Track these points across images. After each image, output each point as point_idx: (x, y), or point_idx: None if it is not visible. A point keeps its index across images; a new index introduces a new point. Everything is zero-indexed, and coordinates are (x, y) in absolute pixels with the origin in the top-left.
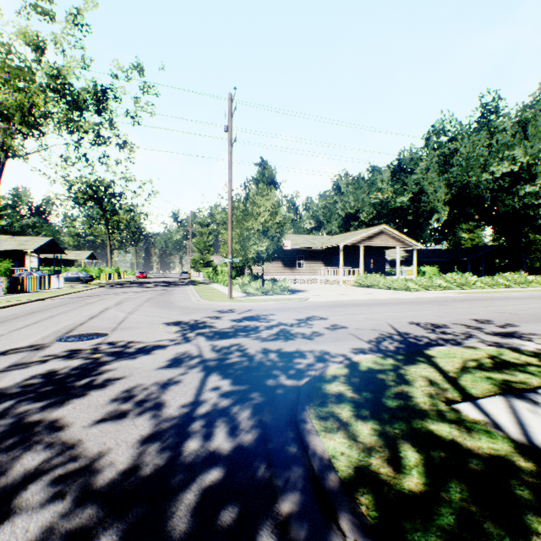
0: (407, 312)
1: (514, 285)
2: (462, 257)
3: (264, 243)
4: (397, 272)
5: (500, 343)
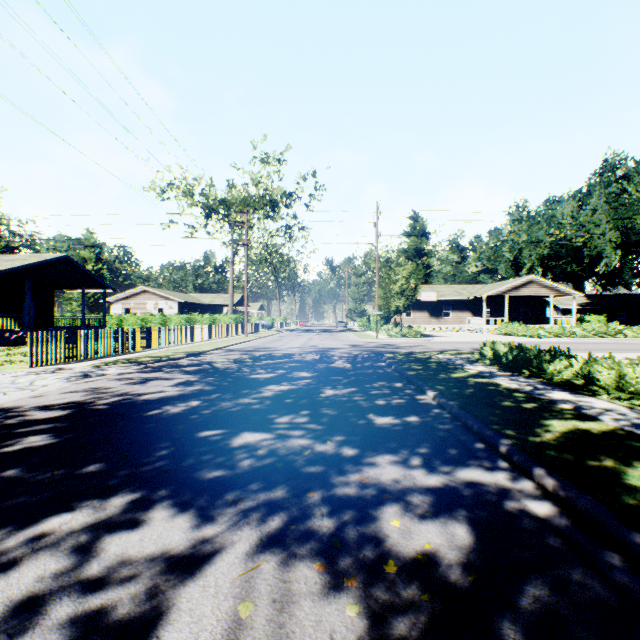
0: None
1: None
2: None
3: (401, 300)
4: (550, 321)
5: None
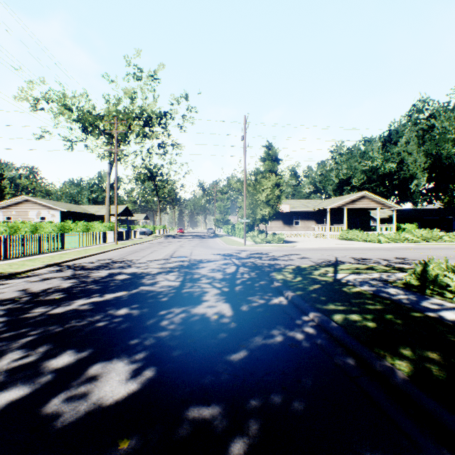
0: (357, 253)
1: None
2: (448, 215)
3: (266, 209)
4: (378, 229)
5: (388, 265)
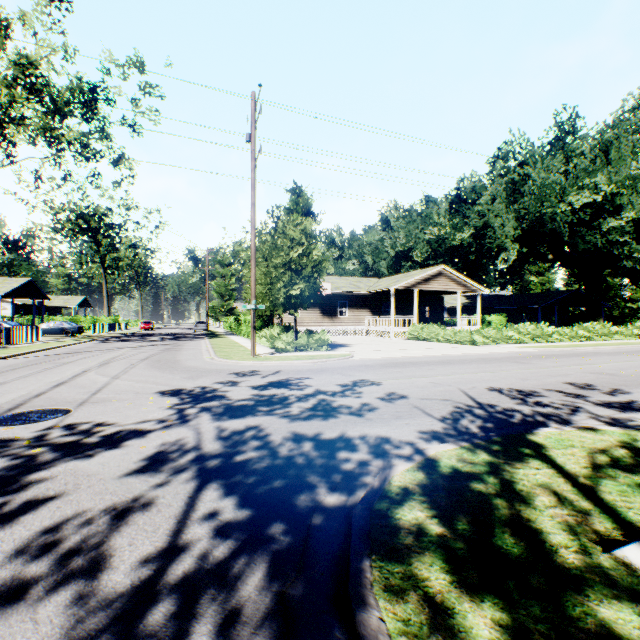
0: (481, 373)
1: (596, 337)
2: (533, 304)
3: (297, 284)
4: (459, 322)
5: (621, 420)
